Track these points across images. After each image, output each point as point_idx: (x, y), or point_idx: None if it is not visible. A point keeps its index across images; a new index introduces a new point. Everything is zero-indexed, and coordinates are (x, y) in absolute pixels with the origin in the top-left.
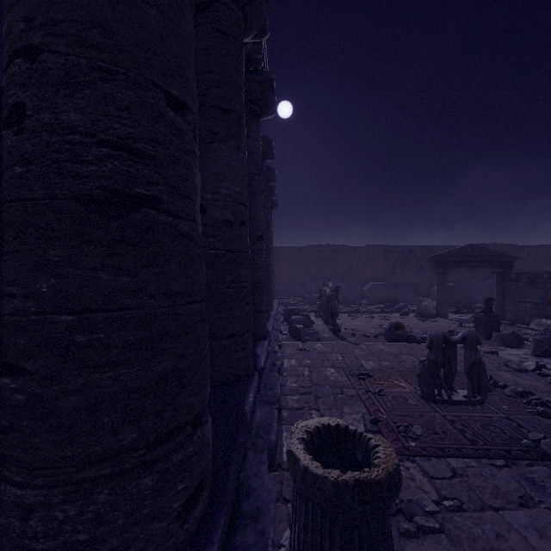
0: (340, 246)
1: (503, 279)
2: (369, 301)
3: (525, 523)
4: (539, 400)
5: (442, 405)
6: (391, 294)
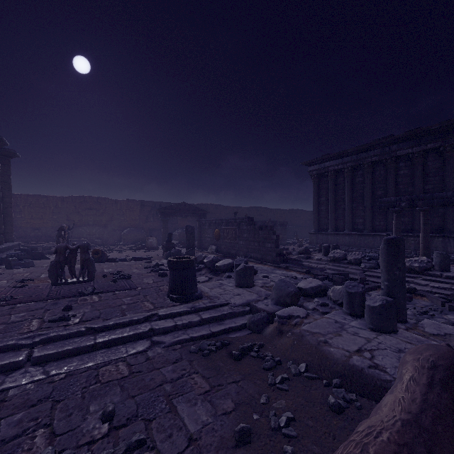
0: (103, 199)
1: (201, 224)
2: (125, 242)
3: (21, 315)
4: (123, 276)
5: (60, 286)
6: (143, 236)
